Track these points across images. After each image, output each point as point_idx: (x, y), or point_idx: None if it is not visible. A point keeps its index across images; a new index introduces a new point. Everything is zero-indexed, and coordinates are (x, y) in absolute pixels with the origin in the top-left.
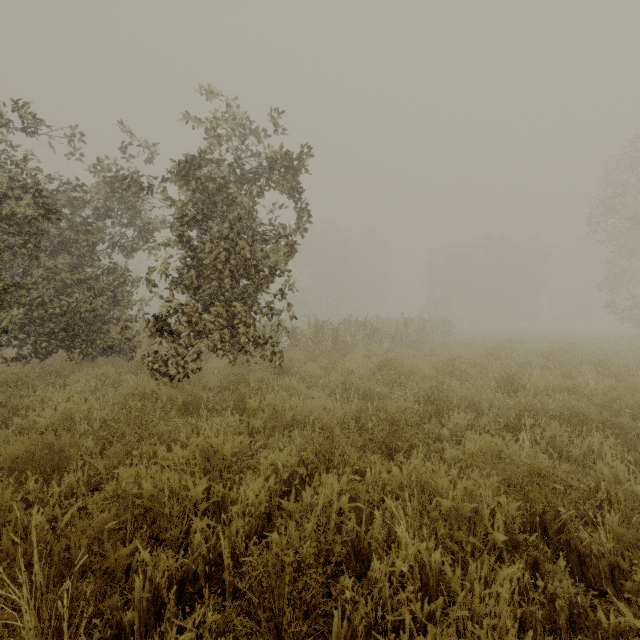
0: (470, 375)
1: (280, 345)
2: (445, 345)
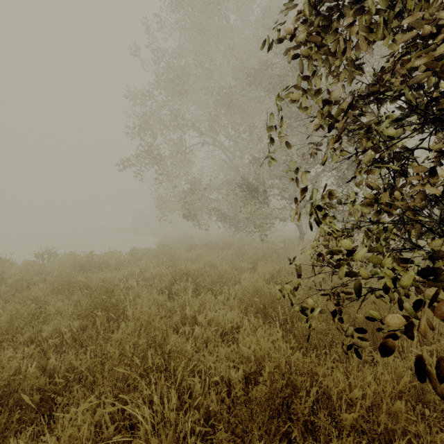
0: None
1: None
2: None
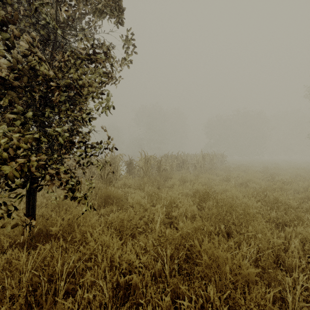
0: (291, 207)
1: (118, 173)
2: (229, 170)
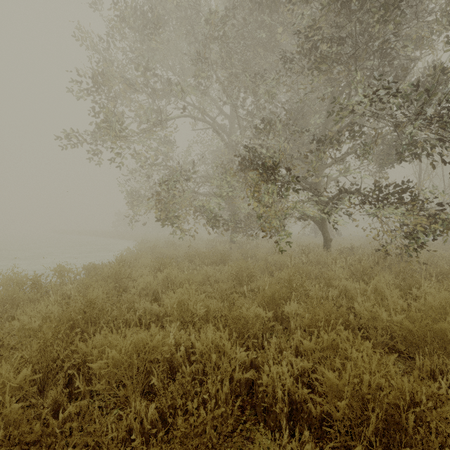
0: None
1: None
2: None
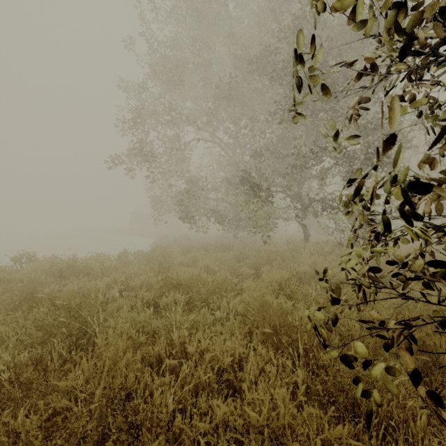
0: None
1: None
2: None
